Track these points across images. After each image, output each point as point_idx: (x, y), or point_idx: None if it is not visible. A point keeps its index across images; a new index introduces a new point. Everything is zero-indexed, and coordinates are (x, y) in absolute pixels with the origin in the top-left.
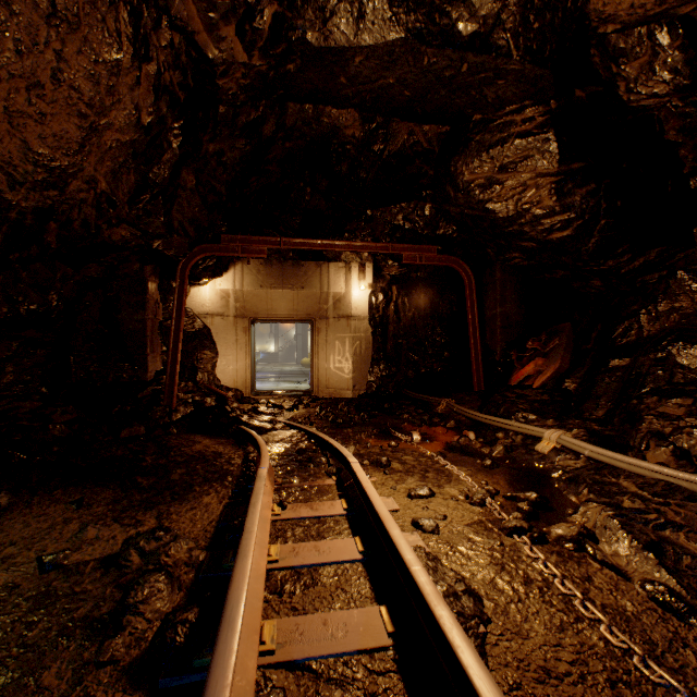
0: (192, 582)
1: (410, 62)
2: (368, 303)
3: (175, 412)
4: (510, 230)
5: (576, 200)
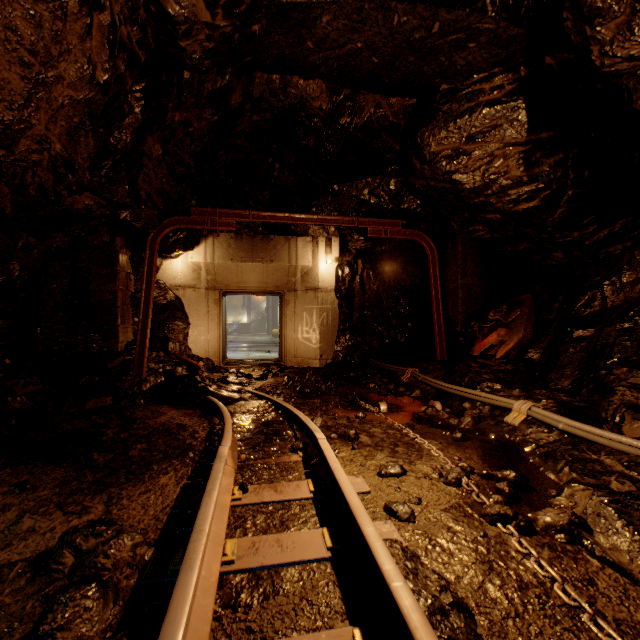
0: (132, 590)
1: (379, 21)
2: (335, 276)
3: (145, 382)
4: (476, 201)
5: (544, 170)
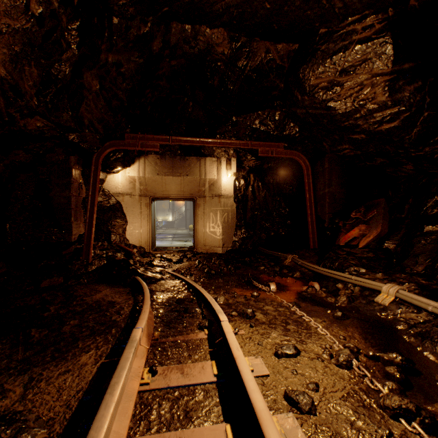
0: None
1: None
2: (233, 186)
3: (91, 264)
4: (346, 124)
5: (405, 96)
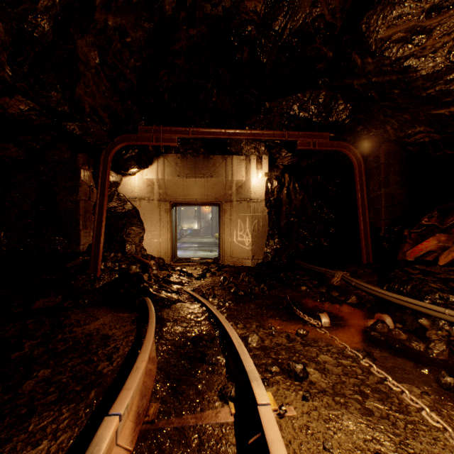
0: None
1: None
2: (265, 188)
3: (99, 279)
4: (429, 92)
5: None
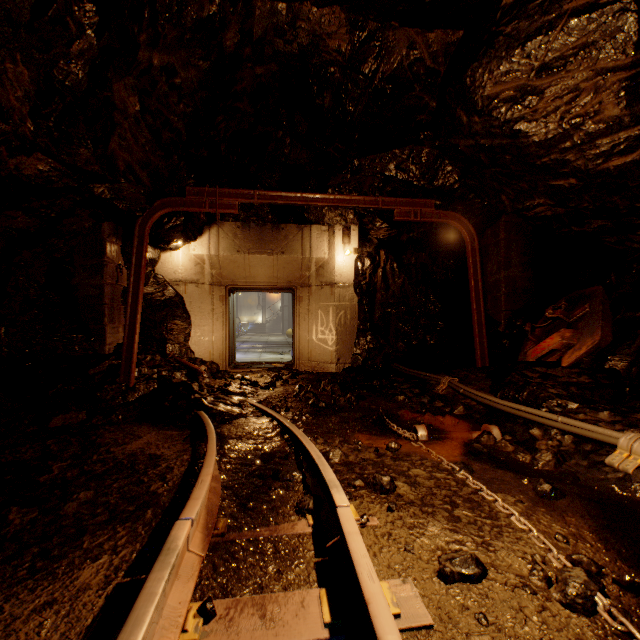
0: None
1: None
2: (354, 269)
3: (133, 390)
4: (544, 161)
5: None
